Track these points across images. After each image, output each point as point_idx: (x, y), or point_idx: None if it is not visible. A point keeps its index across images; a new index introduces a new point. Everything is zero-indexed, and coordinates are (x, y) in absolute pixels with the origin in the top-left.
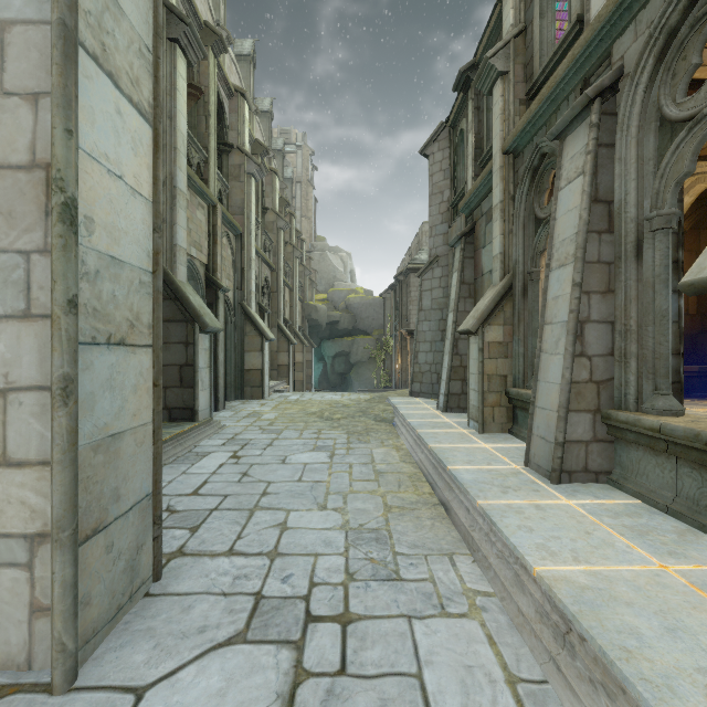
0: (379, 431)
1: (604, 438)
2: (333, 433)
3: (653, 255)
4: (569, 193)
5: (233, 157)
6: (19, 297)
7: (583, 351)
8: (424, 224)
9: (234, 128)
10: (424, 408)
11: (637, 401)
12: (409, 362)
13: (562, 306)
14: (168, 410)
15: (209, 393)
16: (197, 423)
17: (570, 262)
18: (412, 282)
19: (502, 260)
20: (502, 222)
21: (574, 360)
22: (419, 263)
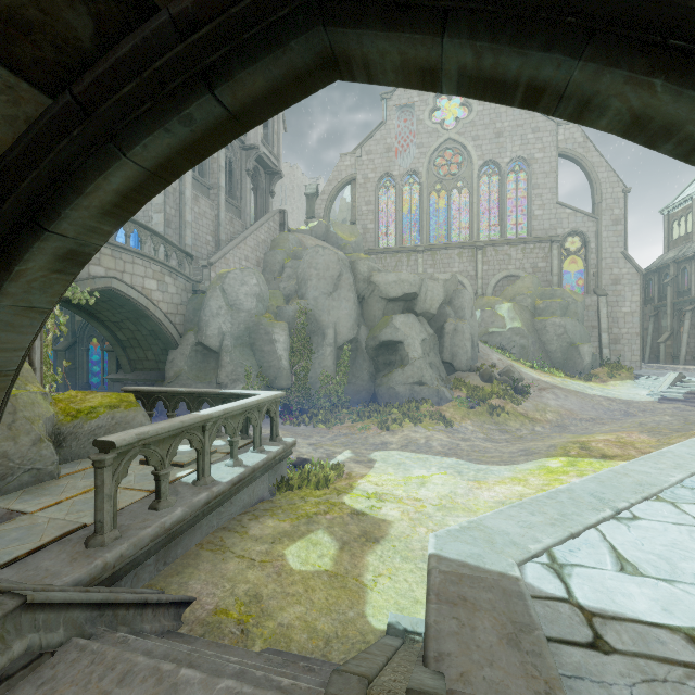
0: None
1: (693, 360)
2: None
3: None
4: (686, 322)
5: None
6: (634, 343)
7: (689, 347)
8: None
9: None
10: None
11: None
12: None
13: (685, 340)
14: None
15: None
16: None
17: (687, 333)
18: None
19: (670, 326)
20: (670, 318)
21: (687, 348)
22: None
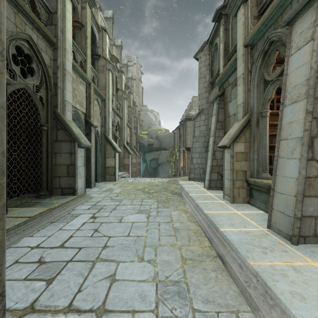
0: (174, 200)
1: None
2: (149, 201)
3: None
4: (299, 56)
5: (100, 61)
6: None
7: (313, 157)
8: (193, 97)
9: (101, 47)
10: (197, 187)
11: None
12: (186, 163)
13: (296, 127)
14: (61, 189)
15: (84, 180)
16: (75, 196)
17: (302, 98)
18: (188, 124)
19: (243, 106)
20: (243, 85)
21: (307, 163)
22: (191, 116)
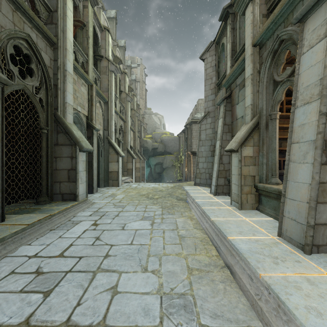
0: (179, 206)
1: None
2: (153, 207)
3: None
4: (311, 54)
5: (103, 62)
6: None
7: None
8: (199, 100)
9: (103, 47)
10: (203, 192)
11: None
12: (192, 167)
13: (309, 130)
14: (61, 194)
15: (85, 185)
16: (77, 202)
17: (315, 99)
18: (193, 128)
19: (251, 108)
20: (251, 86)
21: (321, 167)
22: (197, 119)
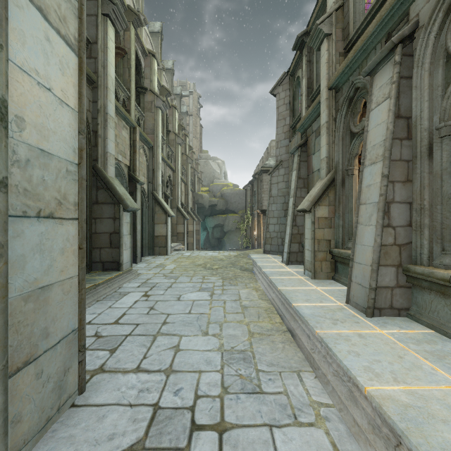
0: (243, 277)
1: (404, 284)
2: (212, 278)
3: (441, 154)
4: (378, 112)
5: (147, 96)
6: None
7: (389, 223)
8: (272, 141)
9: (148, 77)
10: (273, 261)
11: (429, 259)
12: (262, 231)
13: (374, 191)
14: (102, 263)
15: (130, 252)
16: (121, 272)
17: (380, 160)
18: (264, 179)
19: (327, 161)
20: (327, 136)
21: (383, 230)
22: (268, 166)
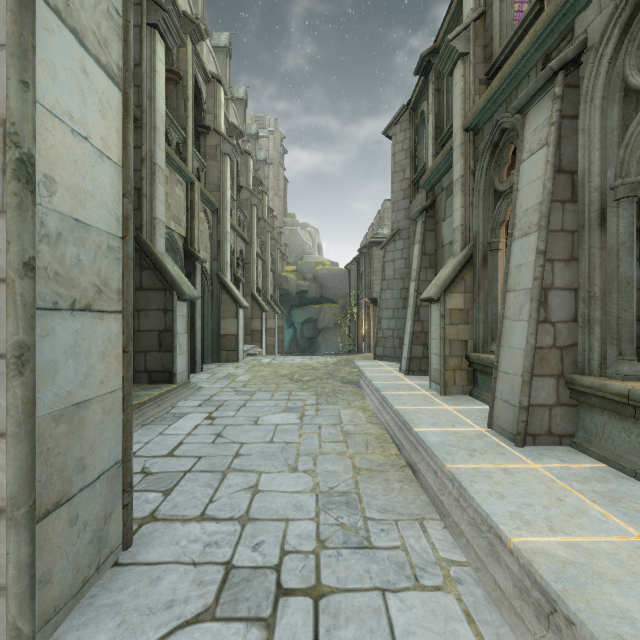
0: (346, 392)
1: (568, 402)
2: (302, 395)
3: (617, 223)
4: (532, 165)
5: (210, 138)
6: None
7: (547, 318)
8: (386, 202)
9: (211, 112)
10: (388, 370)
11: (601, 366)
12: (372, 328)
13: (526, 274)
14: (148, 373)
15: (186, 357)
16: (175, 385)
17: (534, 231)
18: (375, 254)
19: (462, 231)
20: (462, 196)
21: (539, 326)
22: (381, 237)
